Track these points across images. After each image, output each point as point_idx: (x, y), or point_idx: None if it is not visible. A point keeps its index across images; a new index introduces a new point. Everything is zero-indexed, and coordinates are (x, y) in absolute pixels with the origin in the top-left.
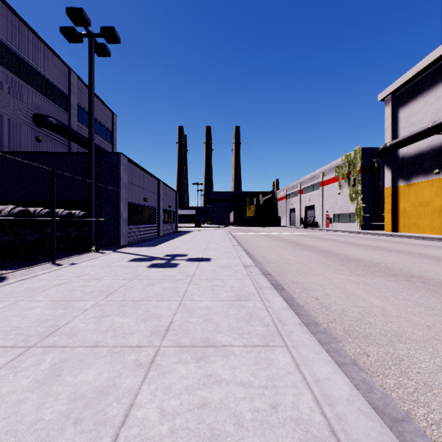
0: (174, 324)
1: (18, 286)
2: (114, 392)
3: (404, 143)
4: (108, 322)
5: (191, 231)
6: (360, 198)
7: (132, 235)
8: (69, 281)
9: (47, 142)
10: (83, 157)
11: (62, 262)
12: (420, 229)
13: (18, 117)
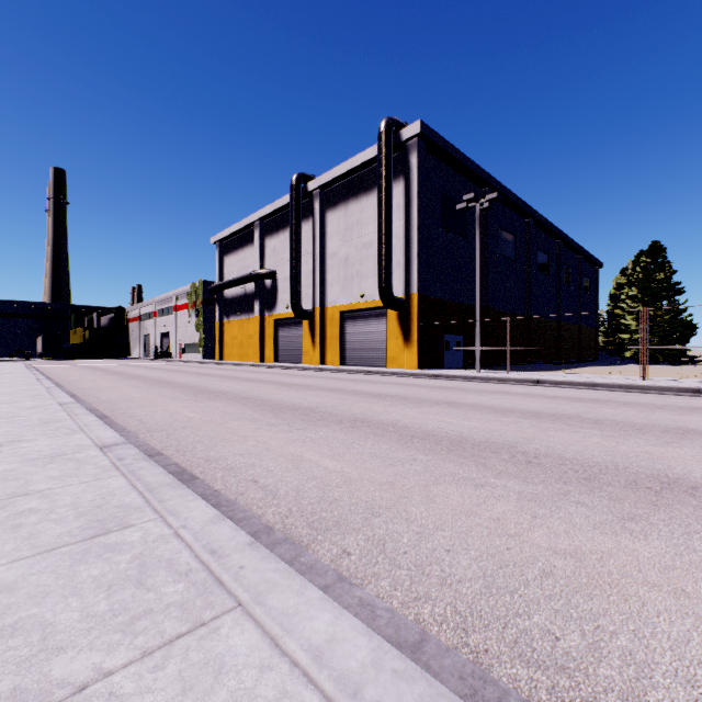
0: None
1: None
2: None
3: (221, 288)
4: None
5: None
6: (202, 329)
7: None
8: None
9: None
10: None
11: None
12: (233, 358)
13: None
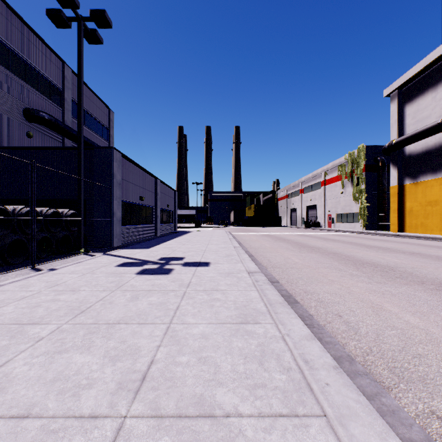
0: (154, 368)
1: None
2: None
3: (411, 140)
4: (62, 364)
5: (190, 231)
6: (364, 197)
7: (127, 235)
8: (37, 293)
9: (39, 138)
10: (73, 153)
11: (43, 266)
12: (428, 229)
13: (7, 111)
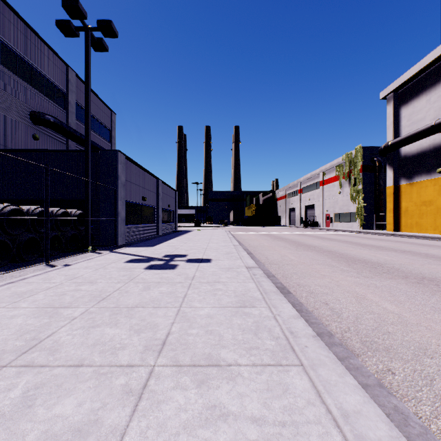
0: (171, 337)
1: (4, 290)
2: (96, 432)
3: (406, 141)
4: (97, 334)
5: (191, 230)
6: (361, 197)
7: (131, 234)
8: (60, 284)
9: (45, 140)
10: (80, 155)
11: (56, 263)
12: (422, 229)
13: (15, 114)
